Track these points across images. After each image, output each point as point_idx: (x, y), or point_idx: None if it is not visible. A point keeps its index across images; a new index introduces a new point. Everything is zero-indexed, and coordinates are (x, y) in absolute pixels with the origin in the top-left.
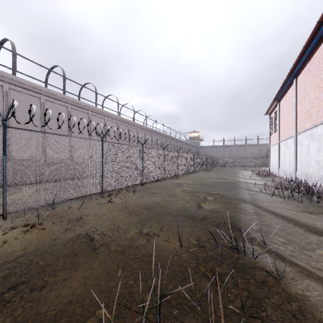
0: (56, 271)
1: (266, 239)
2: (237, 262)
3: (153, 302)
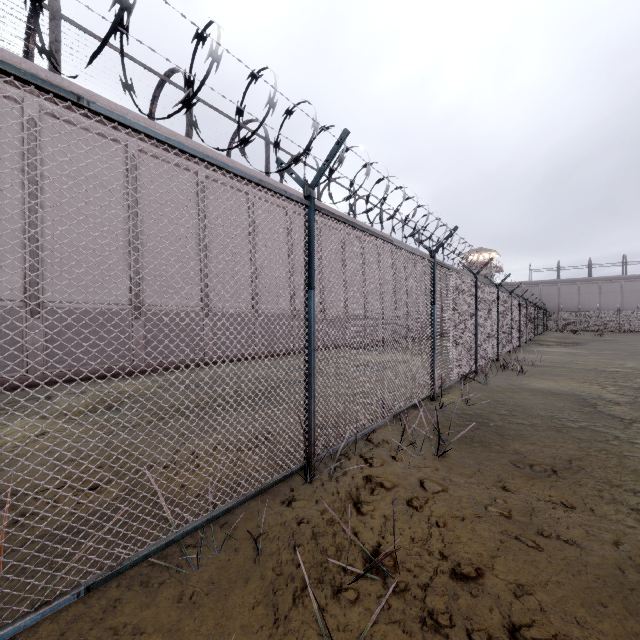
0: None
1: None
2: None
3: None
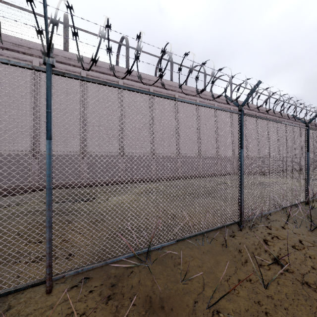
0: None
1: None
2: None
3: None
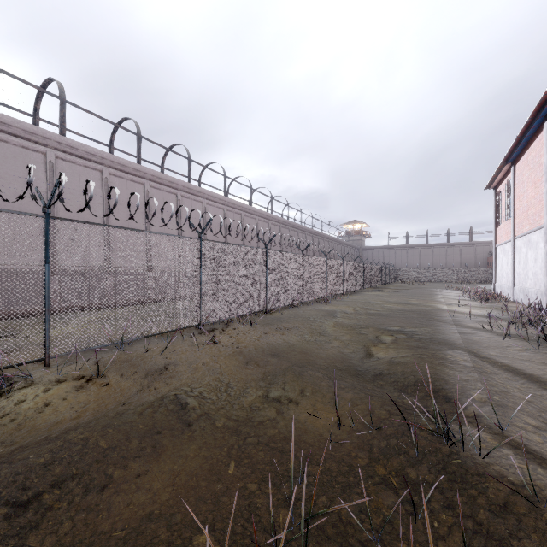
0: (127, 459)
1: (502, 419)
2: (448, 461)
3: (292, 527)
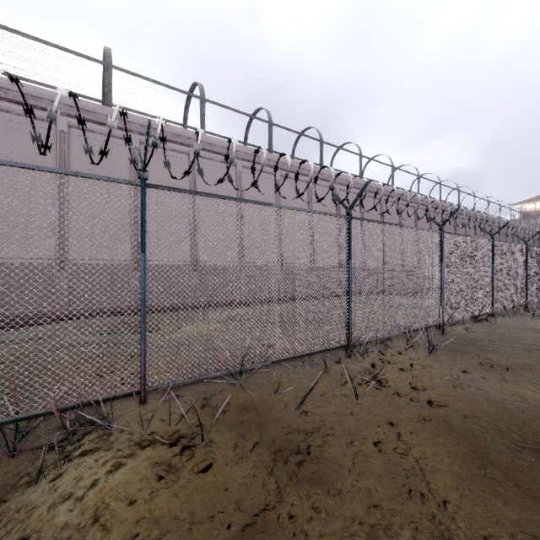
0: None
1: None
2: None
3: None
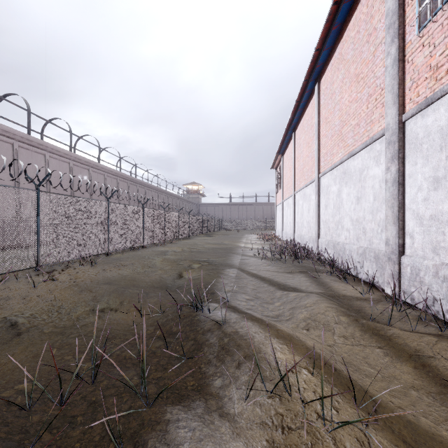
0: None
1: (232, 298)
2: (194, 319)
3: (92, 368)
